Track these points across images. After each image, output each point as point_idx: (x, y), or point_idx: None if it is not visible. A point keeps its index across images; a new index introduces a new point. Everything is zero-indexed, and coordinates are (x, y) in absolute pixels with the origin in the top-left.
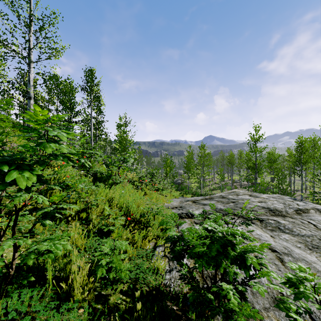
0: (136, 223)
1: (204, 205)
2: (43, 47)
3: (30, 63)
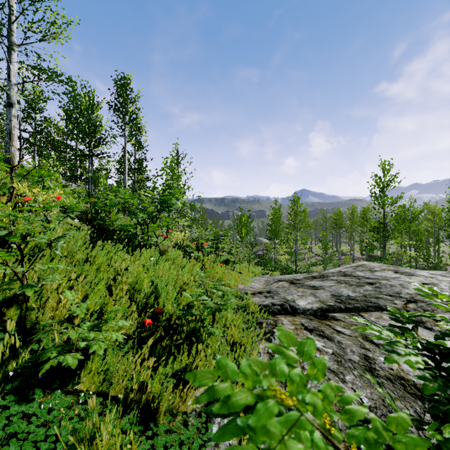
0: (167, 334)
1: (315, 290)
2: (34, 21)
3: (11, 47)
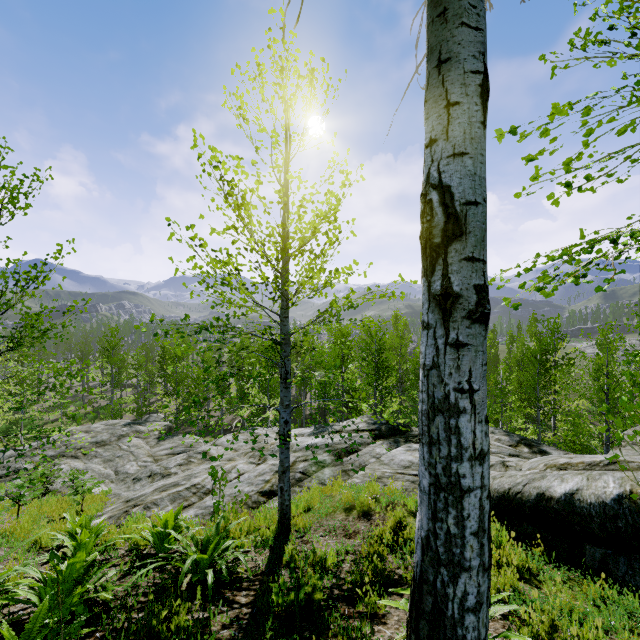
0: None
1: (34, 457)
2: None
3: None
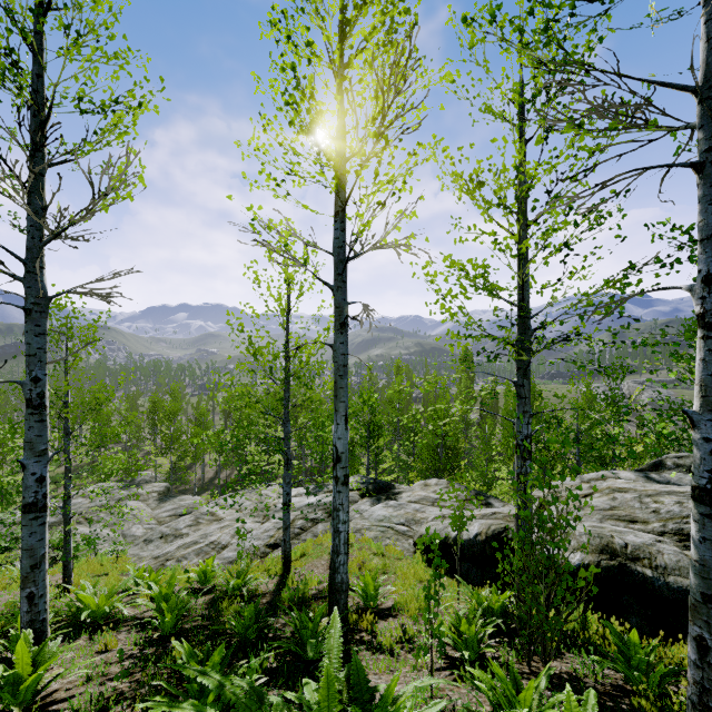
0: None
1: None
2: None
3: None
